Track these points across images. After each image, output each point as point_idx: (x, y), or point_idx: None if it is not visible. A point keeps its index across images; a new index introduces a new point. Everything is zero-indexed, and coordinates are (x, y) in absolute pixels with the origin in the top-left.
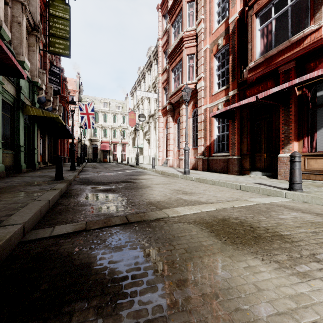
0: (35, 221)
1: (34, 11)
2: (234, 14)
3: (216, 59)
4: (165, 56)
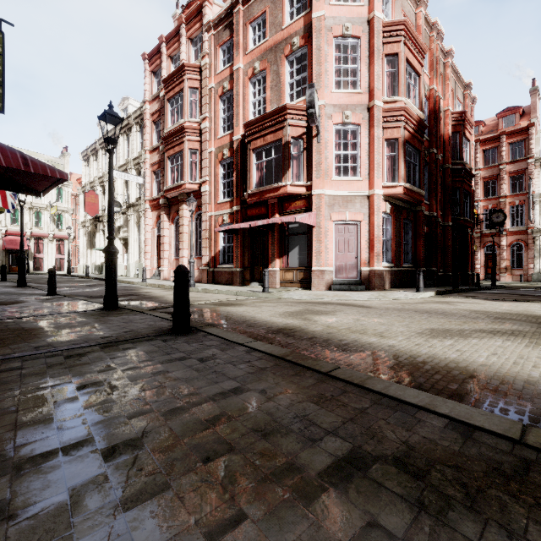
0: None
1: None
2: (238, 135)
3: (221, 167)
4: (156, 128)
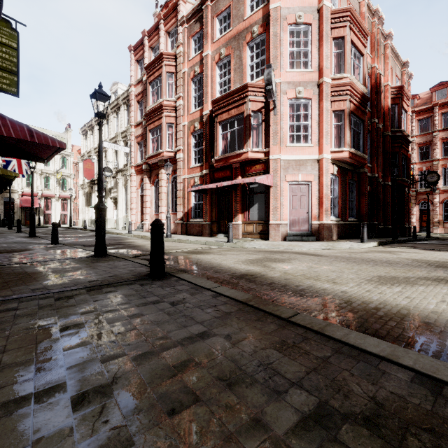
0: None
1: None
2: (207, 111)
3: (193, 137)
4: (140, 107)
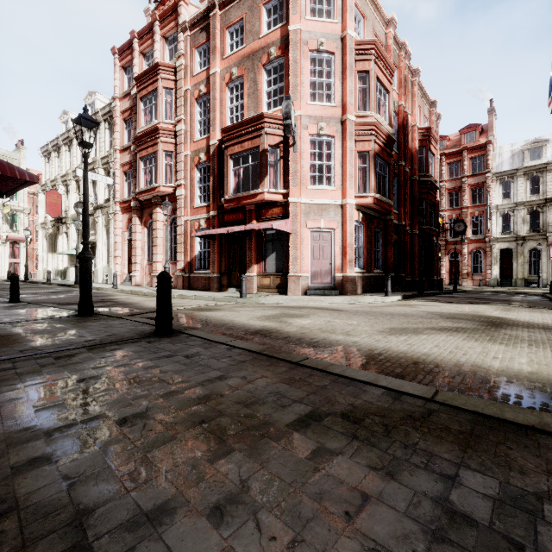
0: None
1: None
2: (215, 140)
3: (198, 171)
4: (127, 127)
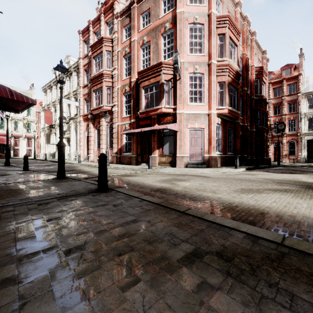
0: None
1: None
2: (134, 79)
3: (124, 96)
4: (86, 74)
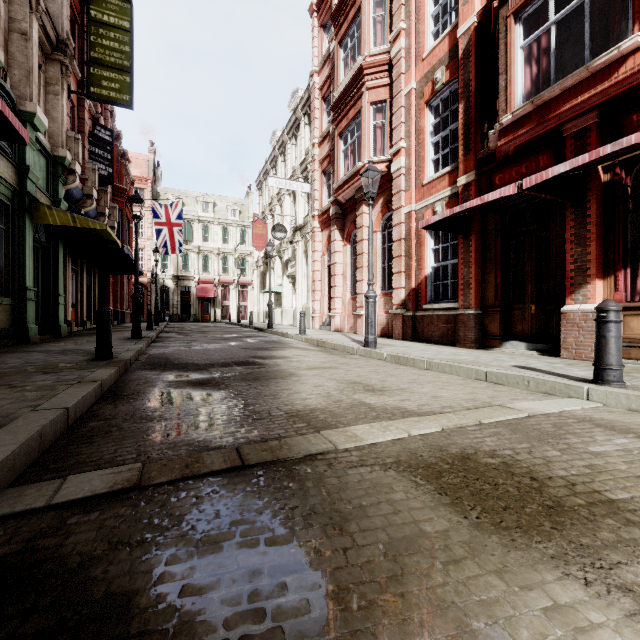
0: (24, 463)
1: (56, 13)
2: (469, 18)
3: (430, 112)
4: (327, 107)
